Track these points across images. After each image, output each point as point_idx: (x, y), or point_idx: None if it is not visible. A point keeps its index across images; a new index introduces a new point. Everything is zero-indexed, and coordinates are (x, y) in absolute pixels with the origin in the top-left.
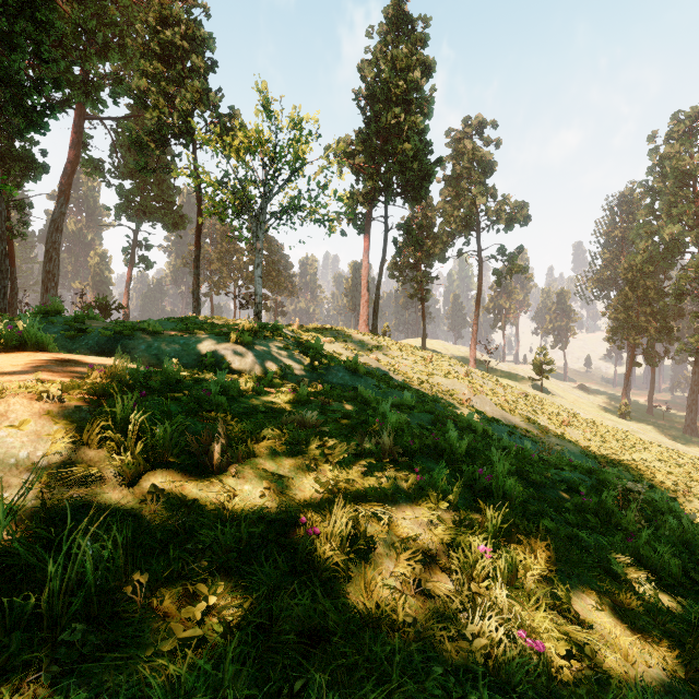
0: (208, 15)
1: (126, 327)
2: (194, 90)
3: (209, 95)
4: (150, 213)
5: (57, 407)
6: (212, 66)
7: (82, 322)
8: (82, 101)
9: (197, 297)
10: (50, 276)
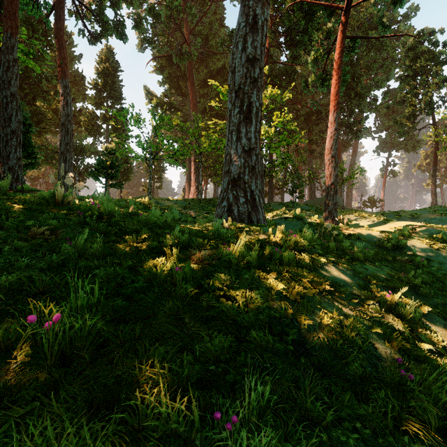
0: (442, 33)
1: (414, 214)
2: (434, 85)
3: (443, 82)
4: (396, 146)
5: (433, 228)
6: (445, 61)
7: (398, 213)
8: (368, 111)
9: (434, 193)
10: (349, 190)
